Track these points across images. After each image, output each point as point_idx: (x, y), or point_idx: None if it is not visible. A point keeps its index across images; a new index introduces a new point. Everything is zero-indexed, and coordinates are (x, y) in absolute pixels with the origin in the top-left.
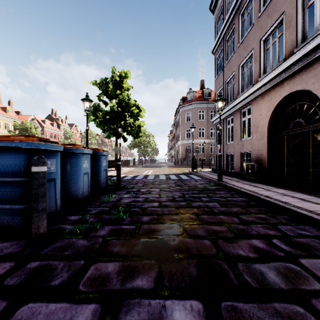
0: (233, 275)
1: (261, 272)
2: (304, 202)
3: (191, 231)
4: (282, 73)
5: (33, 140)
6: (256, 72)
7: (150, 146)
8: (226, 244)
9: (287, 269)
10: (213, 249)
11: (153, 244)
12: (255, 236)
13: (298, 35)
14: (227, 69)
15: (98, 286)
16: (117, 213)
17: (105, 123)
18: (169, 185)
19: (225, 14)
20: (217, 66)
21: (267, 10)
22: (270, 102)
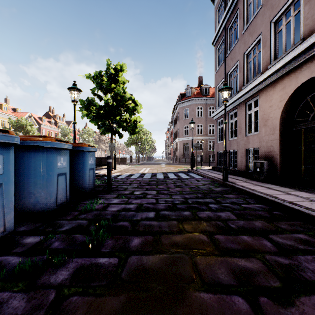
0: None
1: None
2: None
3: (206, 271)
4: (300, 56)
5: None
6: (265, 58)
7: (148, 143)
8: (277, 311)
9: None
10: None
11: (144, 311)
12: None
13: None
14: (229, 59)
15: None
16: (97, 230)
17: (99, 118)
18: (167, 185)
19: (227, 0)
20: (218, 58)
21: None
22: (284, 90)
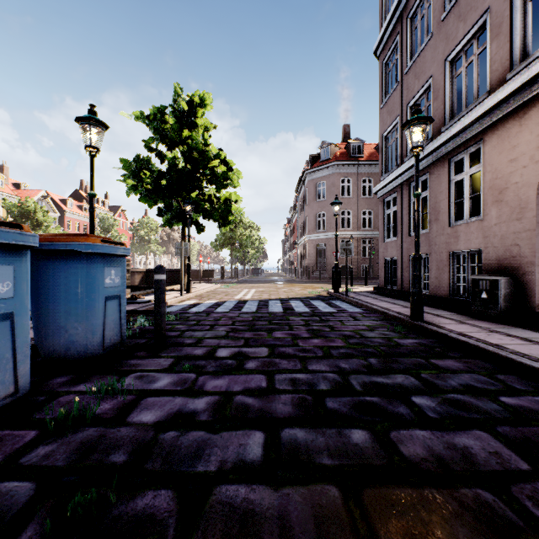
0: None
1: None
2: None
3: None
4: None
5: None
6: (499, 60)
7: (253, 245)
8: None
9: None
10: None
11: None
12: None
13: None
14: (411, 77)
15: None
16: None
17: (158, 194)
18: (293, 331)
19: None
20: (386, 80)
21: None
22: None
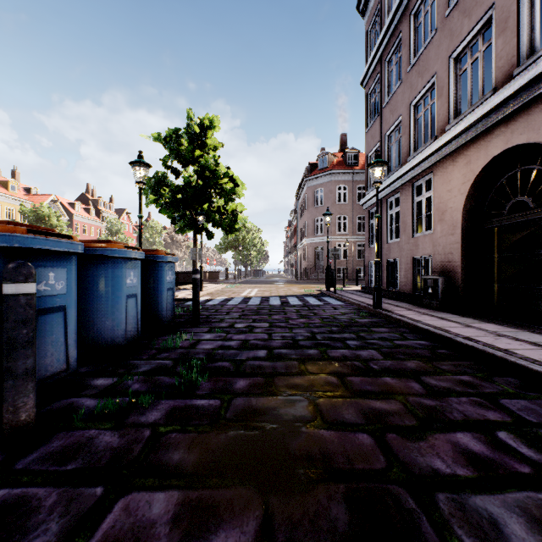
0: (431, 529)
1: (492, 518)
2: (541, 350)
3: (330, 412)
4: (491, 115)
5: (15, 230)
6: (442, 114)
7: (255, 247)
8: (404, 444)
9: None
10: (378, 456)
11: (254, 444)
12: (460, 425)
13: (520, 45)
14: (388, 111)
15: None
16: (187, 371)
17: (175, 206)
18: (286, 315)
19: (385, 15)
20: (371, 108)
21: (461, 3)
22: (468, 167)
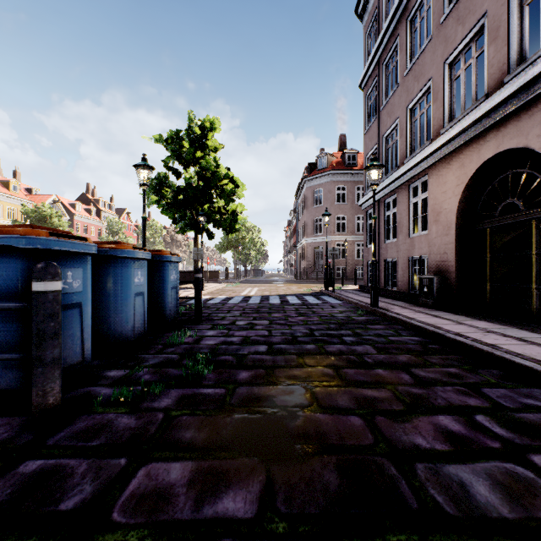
0: (409, 489)
1: (461, 482)
2: (526, 345)
3: (326, 399)
4: (483, 120)
5: (38, 233)
6: (437, 118)
7: (254, 247)
8: (391, 425)
9: (510, 476)
10: (367, 434)
11: (257, 425)
12: (443, 409)
13: (511, 53)
14: (385, 114)
15: (150, 512)
16: (193, 364)
17: (177, 207)
18: (286, 313)
19: (383, 20)
20: (369, 110)
21: (455, 11)
22: (462, 170)
